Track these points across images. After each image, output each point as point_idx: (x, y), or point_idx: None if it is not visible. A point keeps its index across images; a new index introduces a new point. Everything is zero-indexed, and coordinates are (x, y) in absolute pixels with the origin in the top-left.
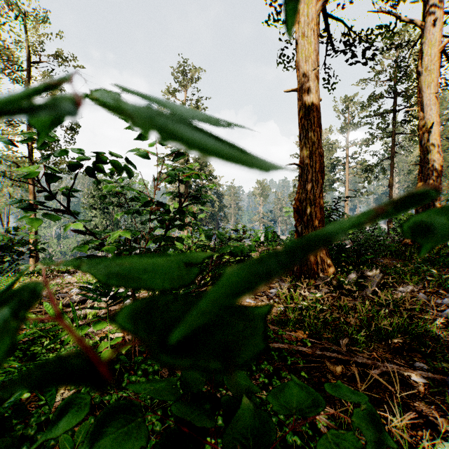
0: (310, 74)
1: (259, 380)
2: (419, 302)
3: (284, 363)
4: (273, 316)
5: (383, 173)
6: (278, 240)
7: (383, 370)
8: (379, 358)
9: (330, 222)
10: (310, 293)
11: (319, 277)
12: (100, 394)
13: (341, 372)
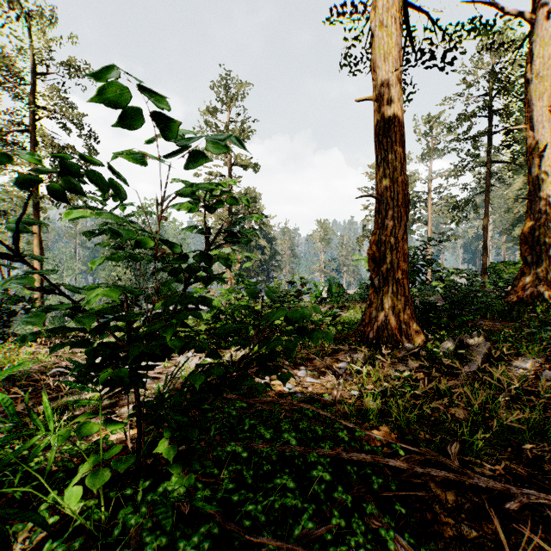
0: (390, 75)
1: (331, 522)
2: (549, 385)
3: (367, 487)
4: (346, 405)
5: (475, 211)
6: (345, 295)
7: (522, 501)
8: (509, 477)
9: (414, 273)
10: (395, 371)
11: (403, 346)
12: (83, 541)
13: (455, 502)
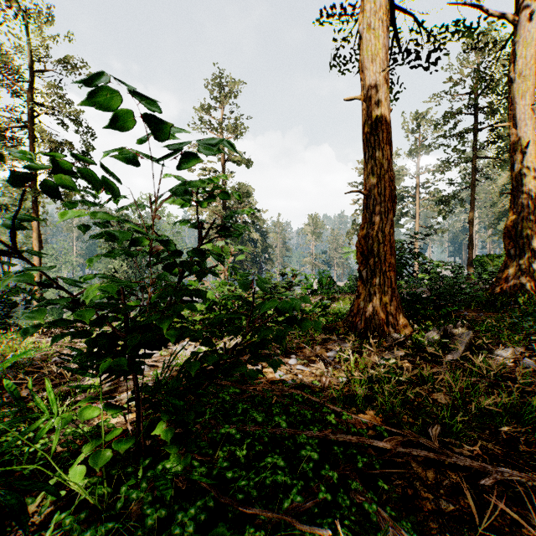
0: (378, 76)
1: (318, 497)
2: (527, 372)
3: (353, 466)
4: (334, 391)
5: (461, 206)
6: (335, 287)
7: (497, 478)
8: (486, 456)
9: (401, 265)
10: (381, 358)
11: (390, 335)
12: (88, 515)
13: (434, 480)
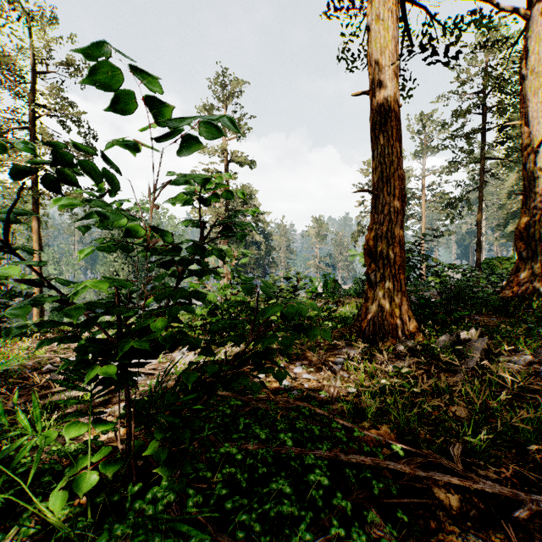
0: (387, 70)
1: (330, 532)
2: None
3: (368, 493)
4: (343, 403)
5: (469, 207)
6: (340, 290)
7: (532, 508)
8: (515, 480)
9: (409, 268)
10: (393, 367)
11: (400, 341)
12: None
13: (459, 508)
